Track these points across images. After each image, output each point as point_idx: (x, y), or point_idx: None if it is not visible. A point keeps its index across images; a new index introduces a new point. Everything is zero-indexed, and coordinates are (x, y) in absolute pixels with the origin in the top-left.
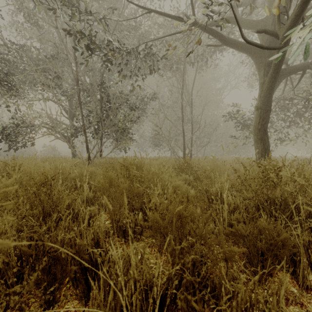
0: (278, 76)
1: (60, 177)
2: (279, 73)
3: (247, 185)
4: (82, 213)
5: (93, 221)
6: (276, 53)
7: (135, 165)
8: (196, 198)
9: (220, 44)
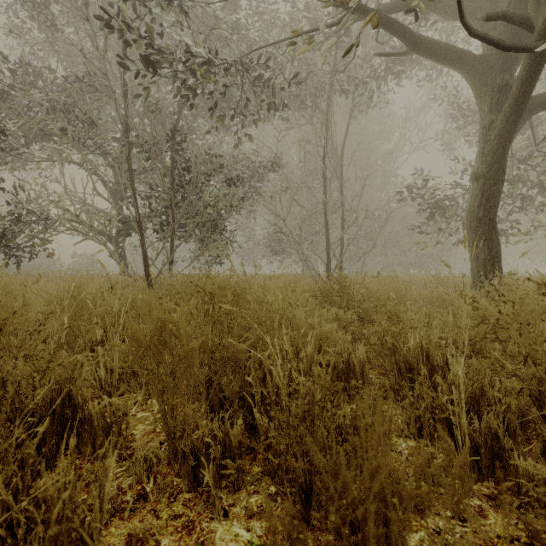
0: (523, 109)
1: (66, 315)
2: (526, 104)
3: (502, 337)
4: (92, 411)
5: (120, 429)
6: (524, 58)
7: (231, 288)
8: (368, 363)
9: (401, 51)
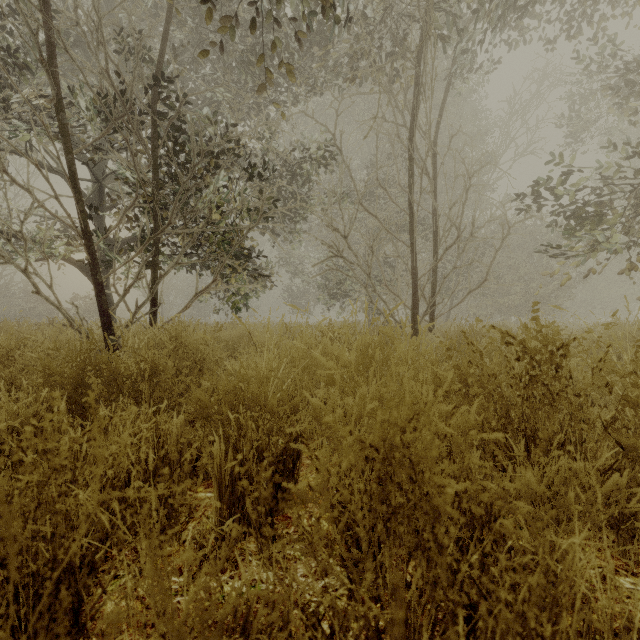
0: None
1: None
2: None
3: None
4: None
5: None
6: None
7: None
8: None
9: None
